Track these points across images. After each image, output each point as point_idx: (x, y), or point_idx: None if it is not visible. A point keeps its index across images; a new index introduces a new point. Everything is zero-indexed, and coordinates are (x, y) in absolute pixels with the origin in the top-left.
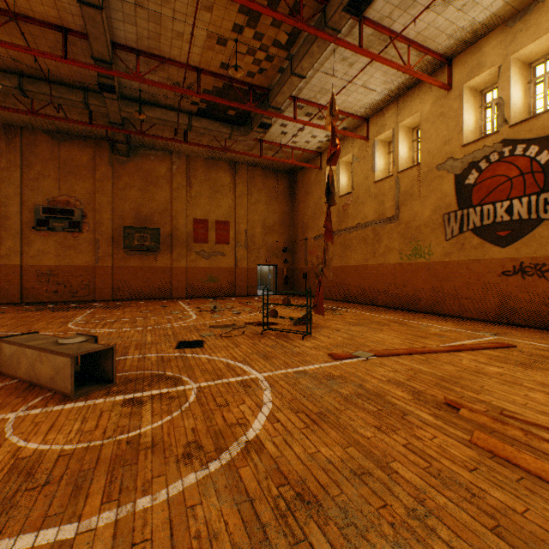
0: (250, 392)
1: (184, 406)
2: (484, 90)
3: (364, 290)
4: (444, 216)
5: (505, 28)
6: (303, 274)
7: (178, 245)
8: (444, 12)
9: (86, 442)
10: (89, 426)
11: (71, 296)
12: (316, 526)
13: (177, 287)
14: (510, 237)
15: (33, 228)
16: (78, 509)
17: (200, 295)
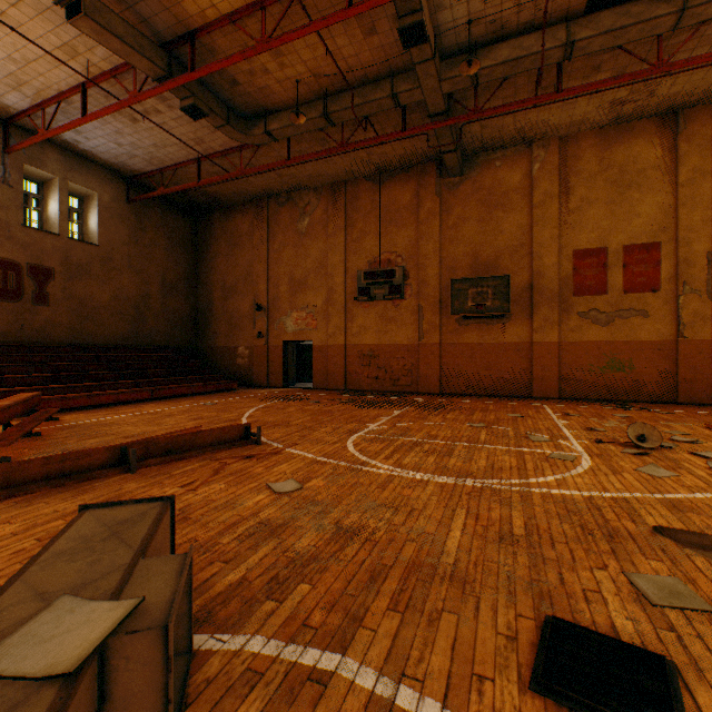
0: None
1: None
2: None
3: None
4: None
5: None
6: None
7: (543, 304)
8: None
9: None
10: None
11: (391, 384)
12: None
13: (539, 379)
14: None
15: (355, 300)
16: None
17: (586, 395)
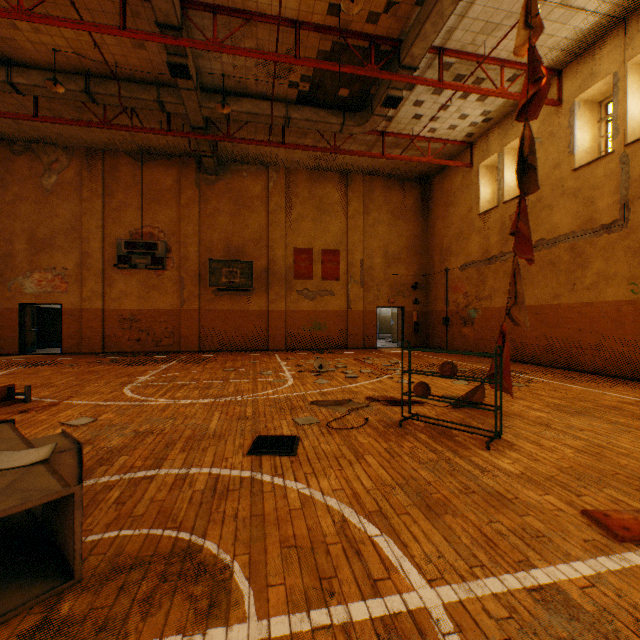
0: None
1: None
2: None
3: (553, 344)
4: None
5: None
6: (442, 320)
7: (276, 283)
8: None
9: None
10: None
11: (154, 345)
12: None
13: (274, 336)
14: None
15: (115, 266)
16: None
17: (302, 346)
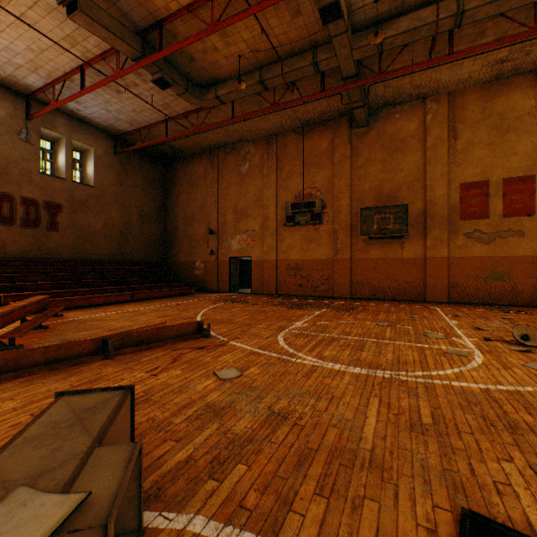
0: None
1: None
2: None
3: None
4: None
5: None
6: None
7: (434, 227)
8: None
9: None
10: None
11: (312, 290)
12: None
13: (432, 287)
14: None
15: (284, 225)
16: None
17: (471, 300)
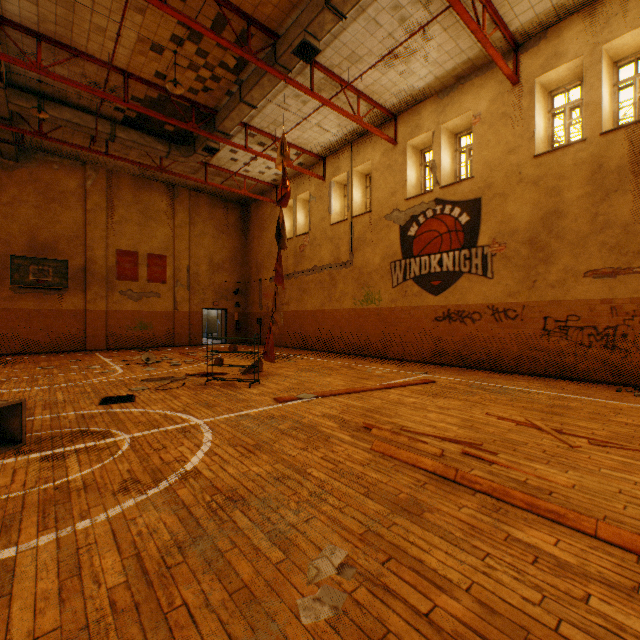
0: (189, 436)
1: (117, 454)
2: (423, 150)
3: (321, 336)
4: (392, 264)
5: (438, 99)
6: (257, 320)
7: (96, 283)
8: (388, 74)
9: (3, 495)
10: (3, 483)
11: None
12: (241, 512)
13: (93, 336)
14: (441, 286)
15: None
16: (13, 539)
17: (126, 346)
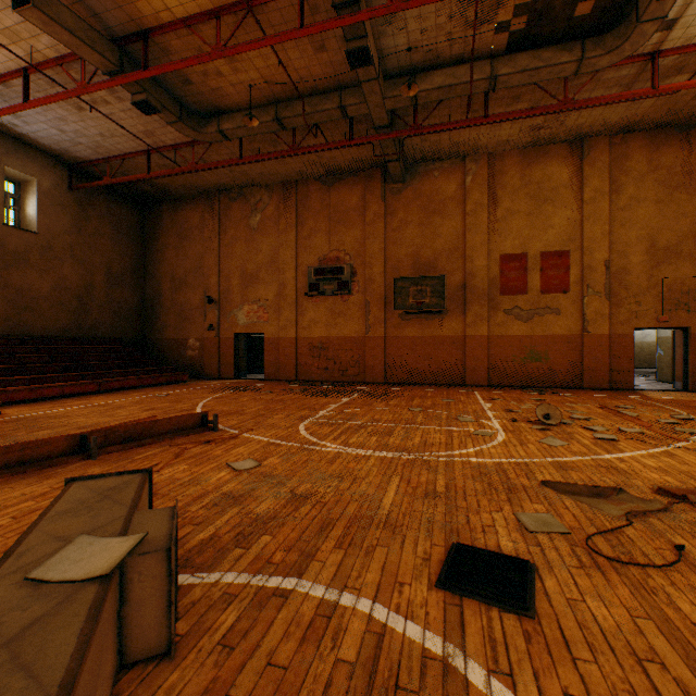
0: None
1: None
2: None
3: None
4: None
5: None
6: None
7: (474, 301)
8: None
9: None
10: None
11: (340, 375)
12: None
13: (472, 368)
14: None
15: (305, 294)
16: None
17: (511, 383)
